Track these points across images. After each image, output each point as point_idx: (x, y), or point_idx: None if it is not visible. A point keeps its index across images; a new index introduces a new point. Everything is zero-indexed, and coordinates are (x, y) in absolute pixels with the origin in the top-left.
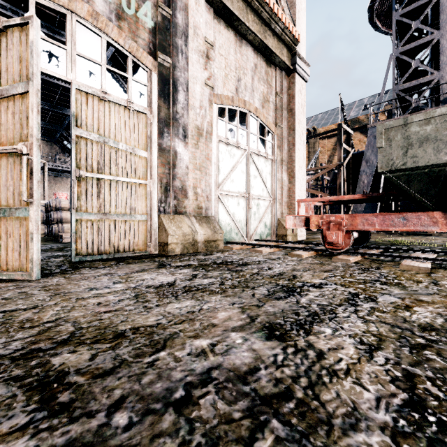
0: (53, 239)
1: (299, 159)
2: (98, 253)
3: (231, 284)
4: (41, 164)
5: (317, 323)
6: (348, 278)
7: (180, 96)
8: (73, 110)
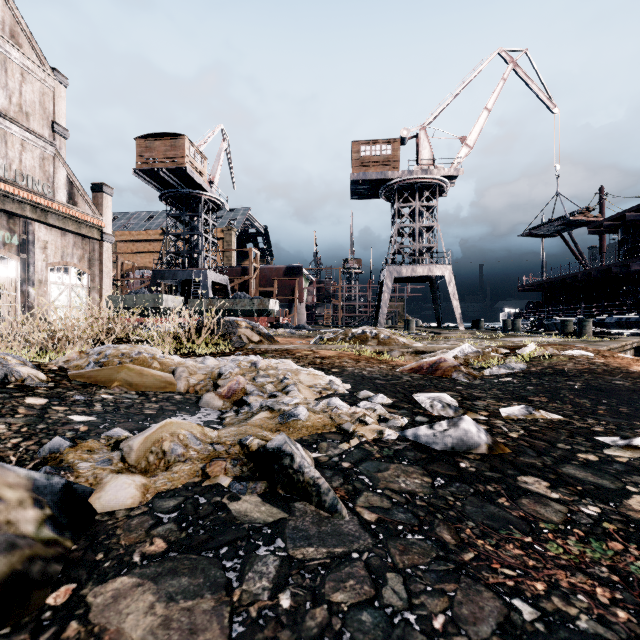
0: None
1: (106, 286)
2: None
3: None
4: None
5: None
6: None
7: (31, 269)
8: None
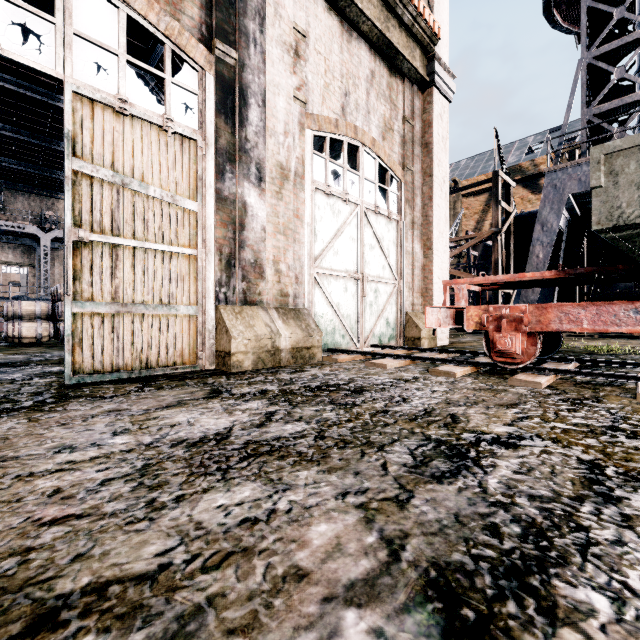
0: (61, 345)
1: (439, 221)
2: (113, 369)
3: (338, 437)
4: (55, 233)
5: (556, 565)
6: (555, 422)
7: (252, 113)
8: (68, 128)
